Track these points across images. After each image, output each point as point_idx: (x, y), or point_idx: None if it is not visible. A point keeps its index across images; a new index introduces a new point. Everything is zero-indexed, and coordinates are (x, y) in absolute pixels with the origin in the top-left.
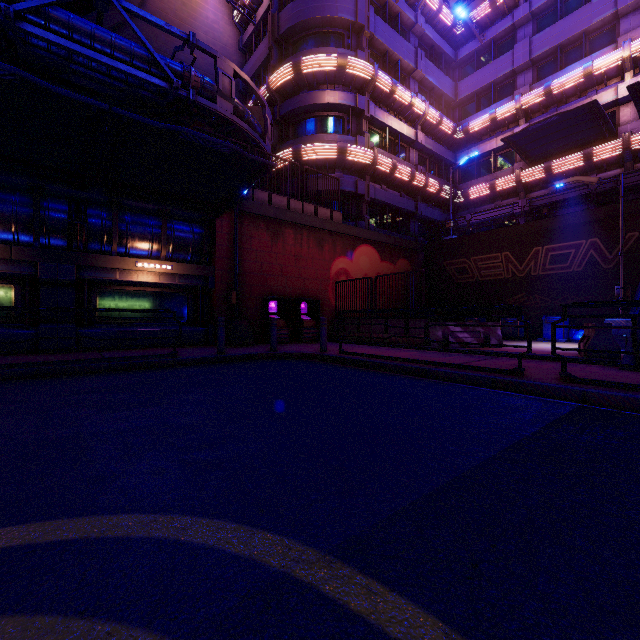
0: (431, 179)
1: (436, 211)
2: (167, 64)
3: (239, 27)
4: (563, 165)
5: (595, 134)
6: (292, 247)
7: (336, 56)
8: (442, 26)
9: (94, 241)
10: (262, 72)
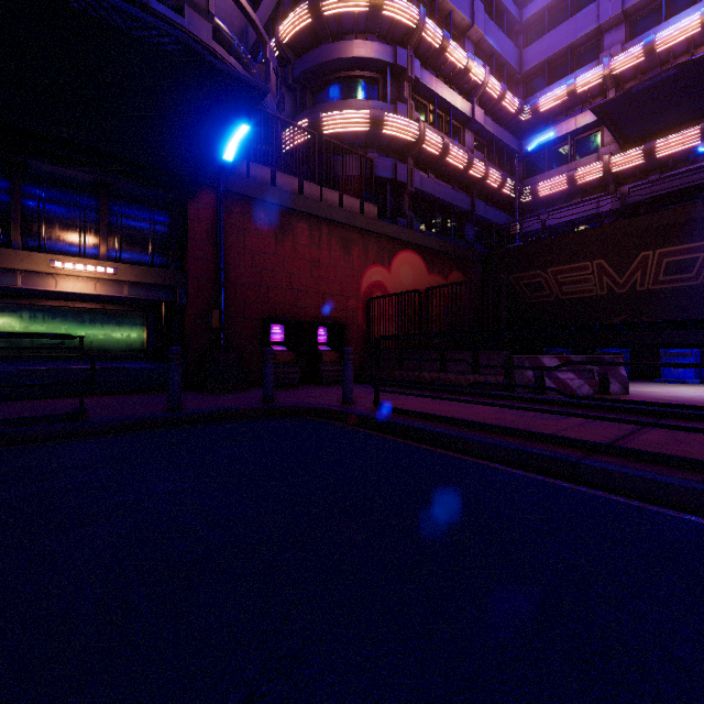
0: (492, 169)
1: (497, 212)
2: None
3: None
4: (671, 145)
5: None
6: (306, 249)
7: None
8: None
9: None
10: (271, 27)
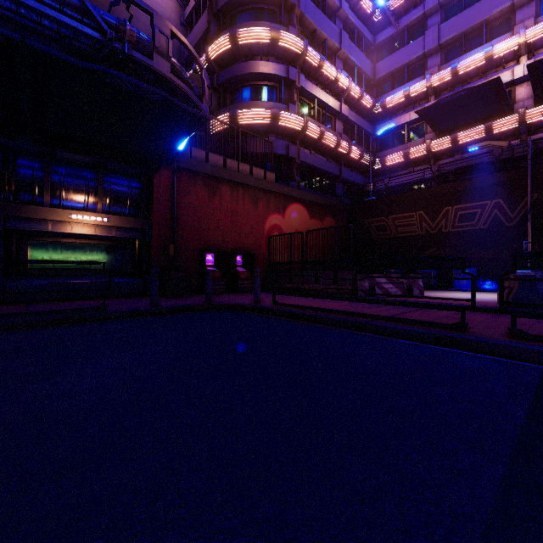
0: (354, 147)
1: (358, 175)
2: (100, 15)
3: (181, 3)
4: (467, 136)
5: (495, 109)
6: (228, 203)
7: (270, 29)
8: (363, 13)
9: (24, 192)
10: (202, 44)
